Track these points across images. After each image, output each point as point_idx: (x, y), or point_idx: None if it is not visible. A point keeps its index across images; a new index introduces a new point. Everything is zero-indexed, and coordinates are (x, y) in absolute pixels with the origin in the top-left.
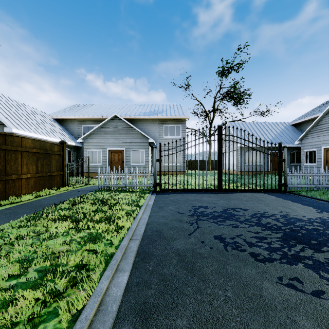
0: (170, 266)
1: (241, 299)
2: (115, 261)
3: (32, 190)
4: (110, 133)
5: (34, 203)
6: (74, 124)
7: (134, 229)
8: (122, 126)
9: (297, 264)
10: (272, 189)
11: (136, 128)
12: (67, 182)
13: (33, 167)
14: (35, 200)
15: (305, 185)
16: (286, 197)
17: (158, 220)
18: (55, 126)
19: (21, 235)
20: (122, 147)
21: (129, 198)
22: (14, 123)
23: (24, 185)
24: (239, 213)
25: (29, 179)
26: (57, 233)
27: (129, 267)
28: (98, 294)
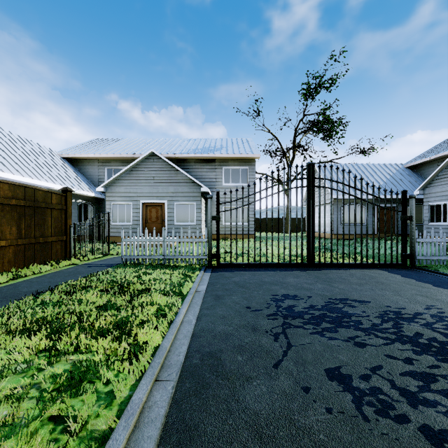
0: None
1: None
2: None
3: (10, 267)
4: (145, 179)
5: (4, 291)
6: (93, 166)
7: (168, 350)
8: (162, 168)
9: None
10: (392, 264)
11: (183, 171)
12: (74, 252)
13: (11, 229)
14: (11, 283)
15: (444, 256)
16: (419, 277)
17: (214, 326)
18: (64, 168)
19: None
20: (162, 199)
21: (167, 280)
22: None
23: None
24: (356, 311)
25: (3, 249)
26: (9, 364)
27: None
28: None
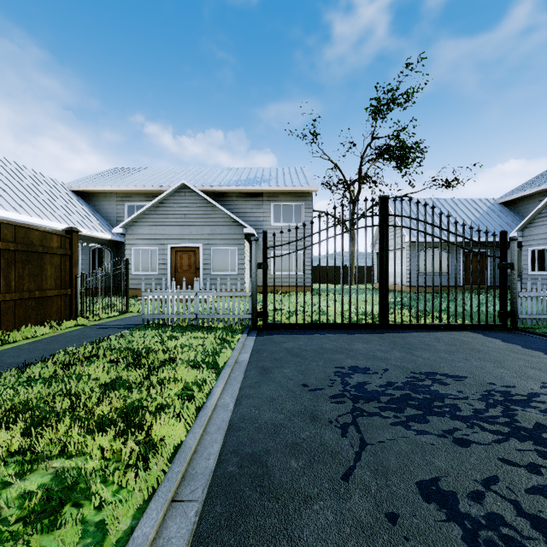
0: None
1: None
2: None
3: None
4: (174, 217)
5: None
6: (110, 201)
7: (194, 450)
8: (195, 204)
9: None
10: (488, 324)
11: (221, 208)
12: (81, 310)
13: None
14: None
15: None
16: (525, 343)
17: (258, 413)
18: (74, 204)
19: None
20: (196, 243)
21: (199, 347)
22: None
23: None
24: (449, 390)
25: None
26: None
27: None
28: None
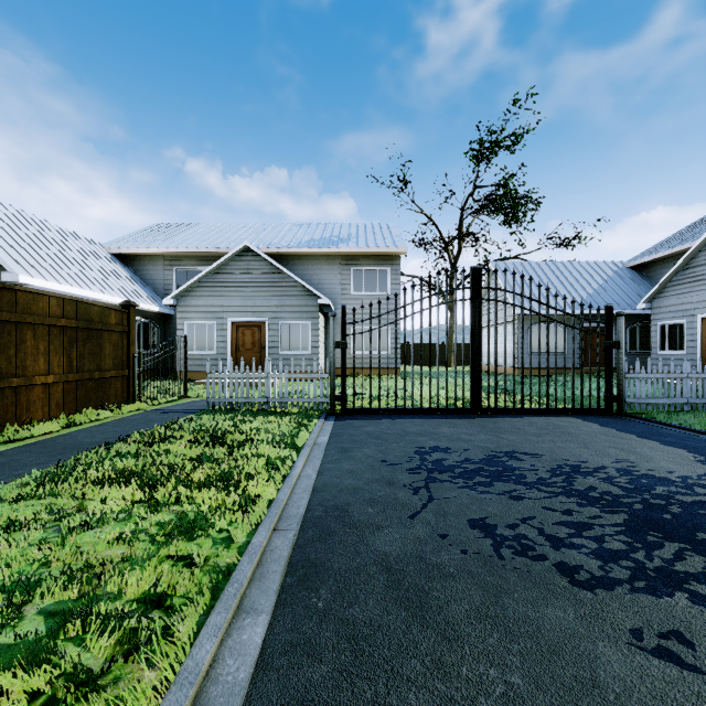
0: (369, 600)
1: (546, 693)
2: (236, 588)
3: (59, 412)
4: (235, 286)
5: (60, 442)
6: (156, 266)
7: (285, 503)
8: (260, 270)
9: (674, 596)
10: (592, 409)
11: (291, 275)
12: (139, 393)
13: (60, 359)
14: (65, 433)
15: (665, 399)
16: (623, 427)
17: (339, 480)
18: (115, 269)
19: (20, 520)
20: (261, 316)
21: (275, 429)
22: (23, 262)
23: (41, 400)
24: (522, 464)
25: (51, 387)
26: (105, 513)
27: (270, 600)
28: (190, 680)
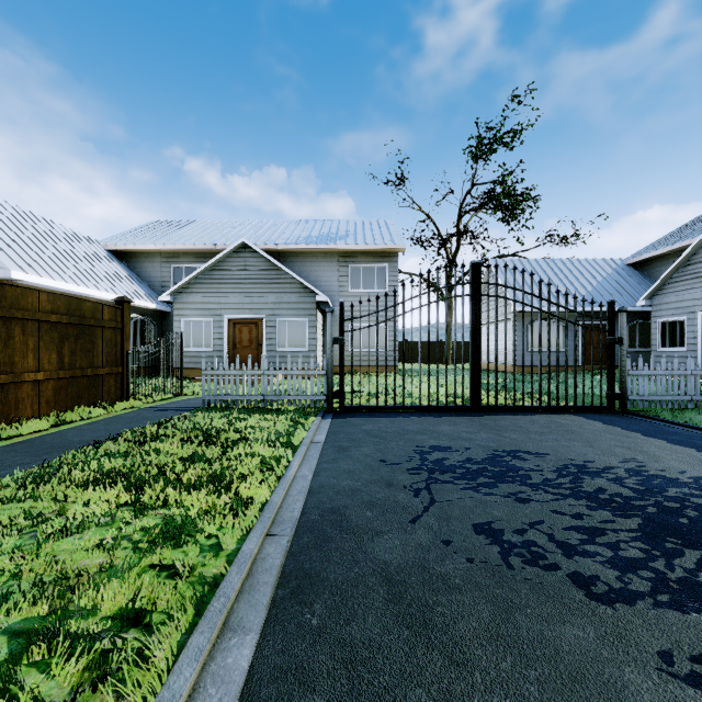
0: (368, 616)
1: None
2: (222, 602)
3: (49, 410)
4: (232, 283)
5: (48, 440)
6: (153, 263)
7: (279, 506)
8: (257, 267)
9: (701, 611)
10: (594, 407)
11: (289, 271)
12: (133, 391)
13: (50, 356)
14: (54, 432)
15: (668, 396)
16: (627, 425)
17: (337, 481)
18: (111, 266)
19: None
20: (258, 313)
21: (271, 428)
22: (17, 258)
23: (30, 397)
24: (526, 464)
25: (40, 384)
26: (87, 517)
27: (259, 617)
28: None
